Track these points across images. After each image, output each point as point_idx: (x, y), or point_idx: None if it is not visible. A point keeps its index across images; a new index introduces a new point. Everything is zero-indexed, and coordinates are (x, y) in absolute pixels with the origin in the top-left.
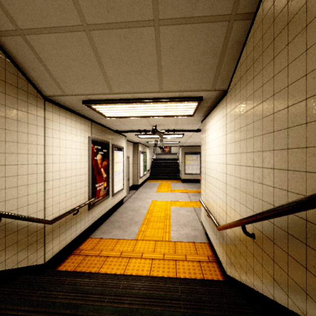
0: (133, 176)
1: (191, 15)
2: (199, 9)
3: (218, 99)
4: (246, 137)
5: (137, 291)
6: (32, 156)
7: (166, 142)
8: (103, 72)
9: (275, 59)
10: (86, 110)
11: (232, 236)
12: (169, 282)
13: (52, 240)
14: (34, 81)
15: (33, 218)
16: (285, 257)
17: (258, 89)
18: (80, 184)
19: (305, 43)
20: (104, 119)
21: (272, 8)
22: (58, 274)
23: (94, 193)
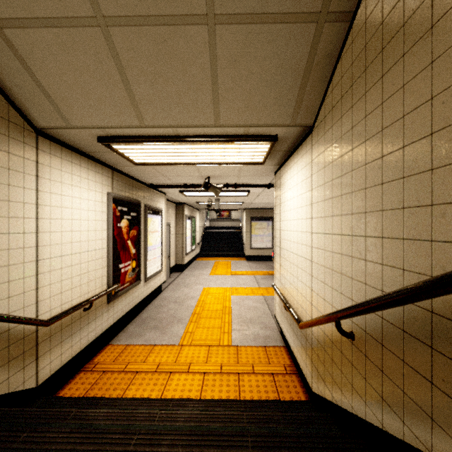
0: (175, 252)
1: (263, 10)
2: (274, 1)
3: (300, 140)
4: (341, 192)
5: (181, 424)
6: (17, 220)
7: (224, 203)
8: (130, 93)
9: (385, 78)
10: (103, 152)
11: (320, 336)
12: (229, 407)
13: (49, 350)
14: (19, 103)
15: (18, 318)
16: (400, 367)
17: (360, 122)
18: (95, 264)
19: (431, 52)
20: (133, 167)
21: (380, 3)
22: (58, 403)
23: (116, 278)
